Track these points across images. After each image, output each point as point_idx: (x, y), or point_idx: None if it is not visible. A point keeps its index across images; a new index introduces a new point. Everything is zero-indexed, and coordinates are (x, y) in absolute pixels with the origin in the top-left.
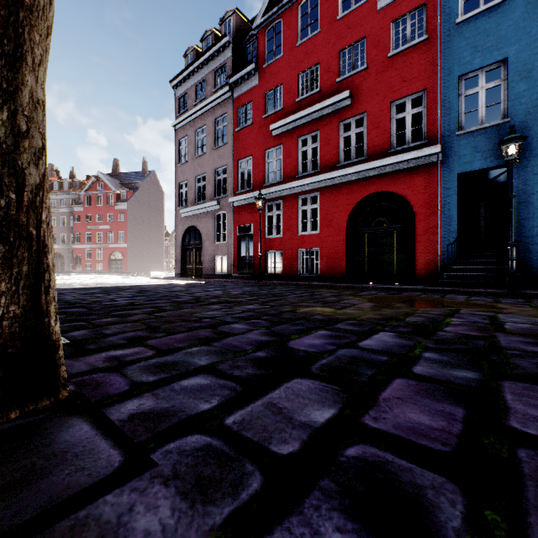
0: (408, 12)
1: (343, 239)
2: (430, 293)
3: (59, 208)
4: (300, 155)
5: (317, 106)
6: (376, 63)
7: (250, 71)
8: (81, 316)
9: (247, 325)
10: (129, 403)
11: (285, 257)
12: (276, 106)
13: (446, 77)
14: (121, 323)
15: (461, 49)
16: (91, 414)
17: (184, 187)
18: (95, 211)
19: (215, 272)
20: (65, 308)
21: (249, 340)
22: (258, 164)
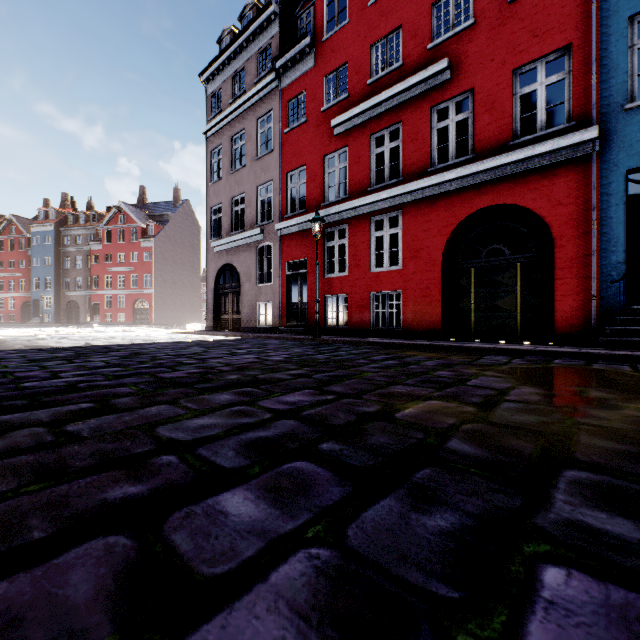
0: None
1: (437, 277)
2: (601, 361)
3: (73, 247)
4: (373, 160)
5: (398, 86)
6: (488, 14)
7: (303, 49)
8: None
9: (268, 500)
10: None
11: (352, 304)
12: None
13: (607, 21)
14: None
15: None
16: None
17: (218, 212)
18: (116, 249)
19: (257, 325)
20: None
21: None
22: (314, 176)
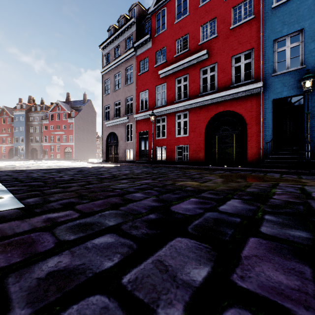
0: (242, 1)
1: (202, 140)
2: (257, 172)
3: (34, 122)
4: (176, 89)
5: (187, 59)
6: (222, 33)
7: (146, 39)
8: (38, 187)
9: (143, 194)
10: (50, 261)
11: (167, 150)
12: (162, 60)
13: (266, 41)
14: (62, 192)
15: (275, 23)
16: (17, 272)
17: (107, 108)
18: (56, 123)
19: (126, 159)
20: (30, 182)
21: (144, 205)
22: (151, 94)
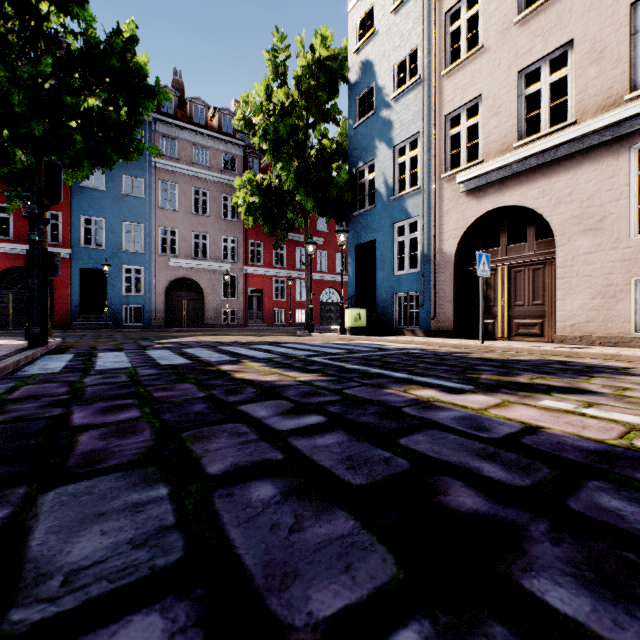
0: None
1: None
2: (70, 332)
3: None
4: None
5: None
6: None
7: None
8: None
9: None
10: None
11: None
12: None
13: (75, 212)
14: None
15: (83, 201)
16: None
17: None
18: None
19: None
20: None
21: None
22: None
